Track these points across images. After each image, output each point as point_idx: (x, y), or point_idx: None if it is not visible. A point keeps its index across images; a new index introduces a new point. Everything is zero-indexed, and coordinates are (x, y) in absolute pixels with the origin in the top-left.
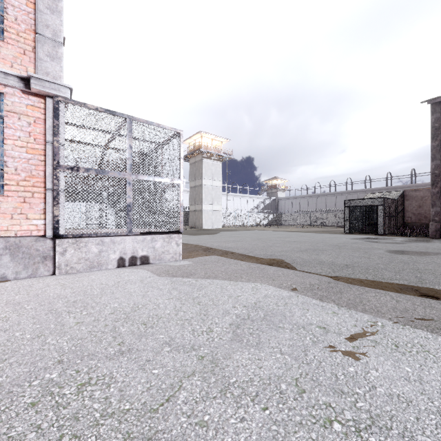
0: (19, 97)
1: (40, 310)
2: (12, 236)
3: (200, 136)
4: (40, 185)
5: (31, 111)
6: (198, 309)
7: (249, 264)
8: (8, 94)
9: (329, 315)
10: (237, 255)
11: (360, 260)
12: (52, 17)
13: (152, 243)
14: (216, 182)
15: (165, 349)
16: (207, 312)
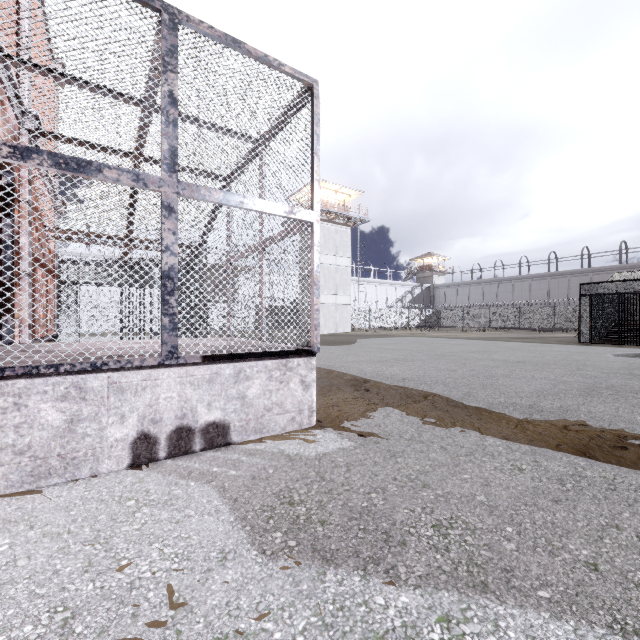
0: None
1: None
2: None
3: None
4: None
5: None
6: None
7: (530, 457)
8: None
9: None
10: (443, 405)
11: None
12: None
13: (238, 385)
14: (342, 260)
15: None
16: None
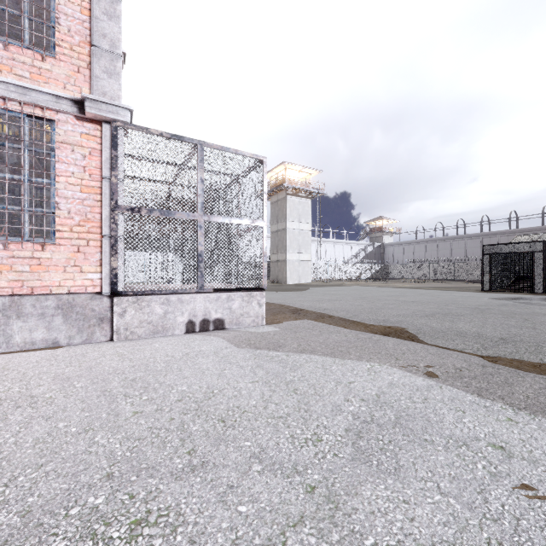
0: (73, 124)
1: (91, 390)
2: (64, 292)
3: (284, 168)
4: (97, 230)
5: (86, 141)
6: (296, 401)
7: (356, 334)
8: (61, 122)
9: (503, 423)
10: (337, 319)
11: (520, 331)
12: (110, 24)
13: (228, 303)
14: (304, 225)
15: (253, 468)
16: (308, 406)
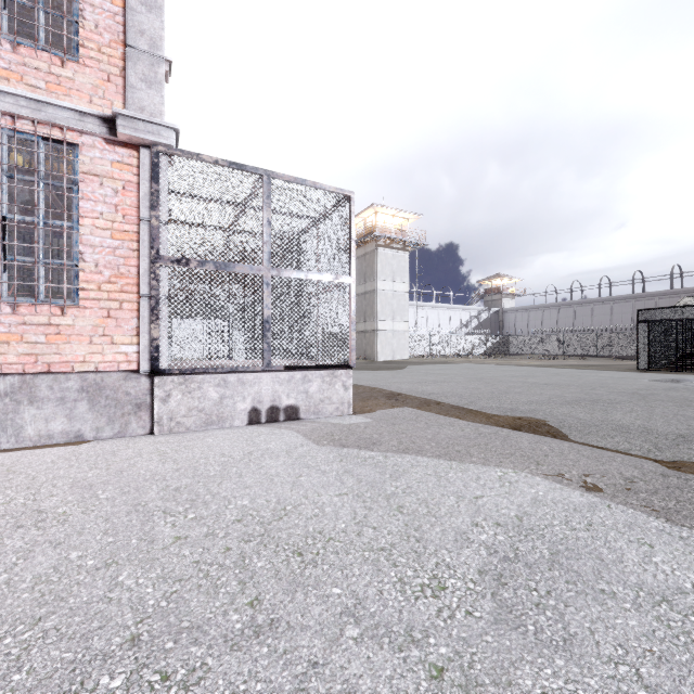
0: (101, 150)
1: (120, 503)
2: (90, 370)
3: (374, 212)
4: (132, 289)
5: (118, 171)
6: (402, 525)
7: (475, 427)
8: (85, 146)
9: None
10: (447, 407)
11: None
12: (149, 17)
13: (304, 385)
14: (399, 286)
15: (347, 632)
16: (420, 533)
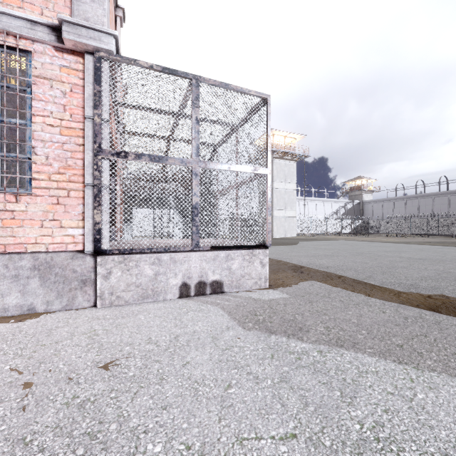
0: (51, 56)
1: (1, 435)
2: (41, 251)
3: (271, 135)
4: (78, 179)
5: (66, 75)
6: None
7: (394, 308)
8: (37, 53)
9: None
10: (350, 282)
11: None
12: None
13: (227, 262)
14: (289, 185)
15: None
16: None
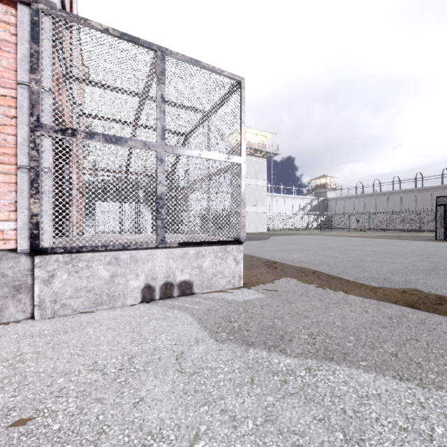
0: None
1: None
2: None
3: None
4: (9, 159)
5: None
6: None
7: (375, 306)
8: None
9: None
10: (325, 277)
11: None
12: None
13: (197, 260)
14: (260, 182)
15: None
16: None
